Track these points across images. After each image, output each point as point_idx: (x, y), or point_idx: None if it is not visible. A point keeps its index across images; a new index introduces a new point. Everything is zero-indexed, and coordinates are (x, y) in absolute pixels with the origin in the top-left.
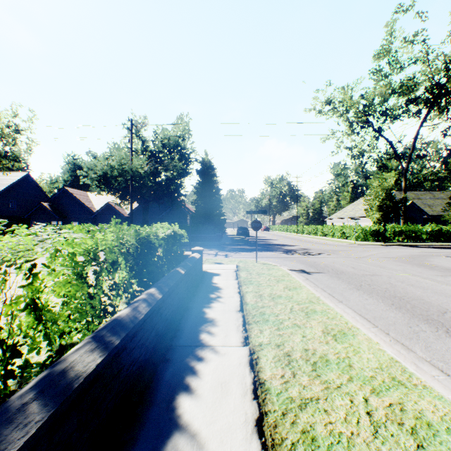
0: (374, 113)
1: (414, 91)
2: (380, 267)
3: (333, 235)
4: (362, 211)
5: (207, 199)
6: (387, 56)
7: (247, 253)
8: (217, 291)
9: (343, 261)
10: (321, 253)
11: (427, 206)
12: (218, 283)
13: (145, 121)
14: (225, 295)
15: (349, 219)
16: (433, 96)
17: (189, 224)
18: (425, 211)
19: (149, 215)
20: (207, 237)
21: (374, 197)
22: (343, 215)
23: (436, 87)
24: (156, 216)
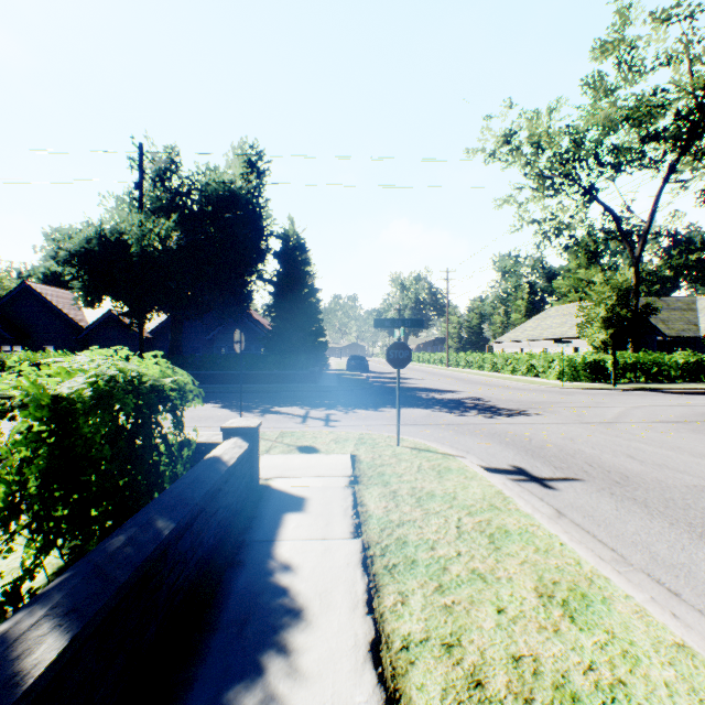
0: (589, 157)
1: (656, 121)
2: (692, 454)
3: (514, 369)
4: (554, 329)
5: (293, 305)
6: (618, 47)
7: (372, 412)
8: (280, 644)
9: (589, 435)
10: (521, 410)
11: (660, 322)
12: (292, 566)
13: (174, 155)
14: (314, 699)
15: (531, 343)
16: (692, 126)
17: (240, 352)
18: (658, 329)
19: (188, 334)
20: (293, 375)
21: (597, 302)
22: (521, 337)
23: (699, 110)
24: (201, 337)
